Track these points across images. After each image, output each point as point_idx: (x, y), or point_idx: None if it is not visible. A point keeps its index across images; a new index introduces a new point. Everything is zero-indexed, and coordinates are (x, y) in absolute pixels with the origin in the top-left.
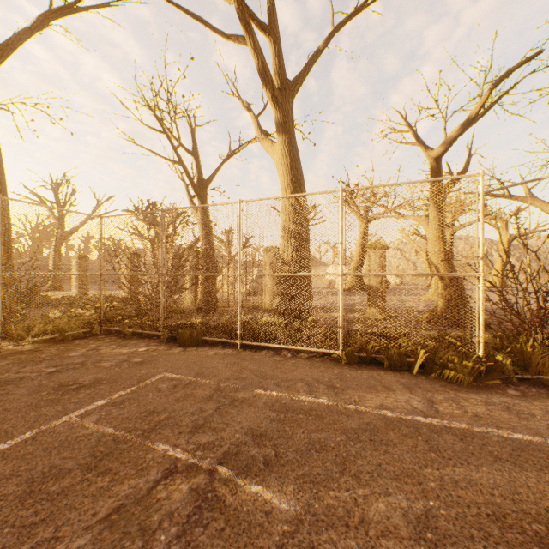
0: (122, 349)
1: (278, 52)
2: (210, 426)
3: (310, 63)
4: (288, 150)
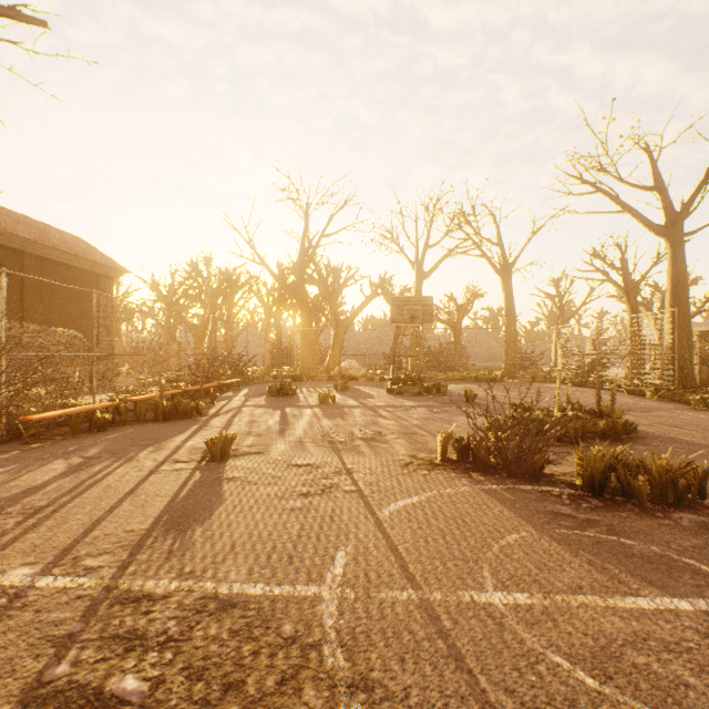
0: (549, 385)
1: (662, 199)
2: (547, 392)
3: (694, 194)
4: (670, 266)
